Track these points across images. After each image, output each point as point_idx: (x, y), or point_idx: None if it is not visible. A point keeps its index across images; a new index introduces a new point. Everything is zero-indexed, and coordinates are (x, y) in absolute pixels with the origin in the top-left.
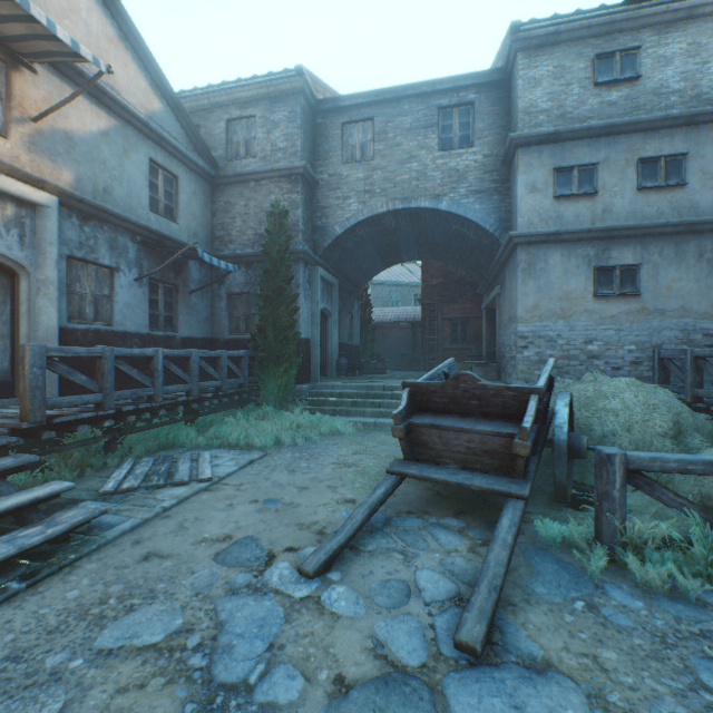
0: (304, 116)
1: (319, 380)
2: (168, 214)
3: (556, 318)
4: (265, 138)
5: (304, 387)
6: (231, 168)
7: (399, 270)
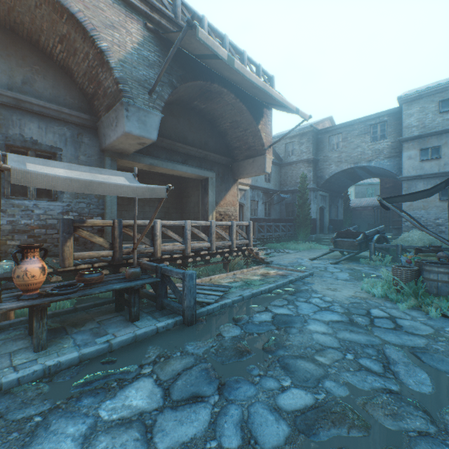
0: (313, 138)
1: (319, 233)
2: (268, 181)
3: (420, 209)
4: (298, 149)
5: (313, 235)
6: (286, 160)
7: None
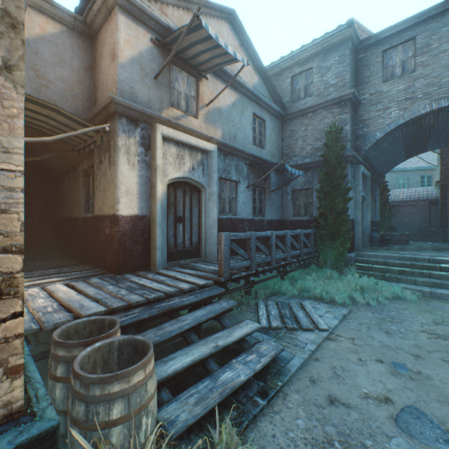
0: (350, 56)
1: (360, 250)
2: (260, 144)
3: None
4: (319, 81)
5: (352, 255)
6: (294, 108)
7: None
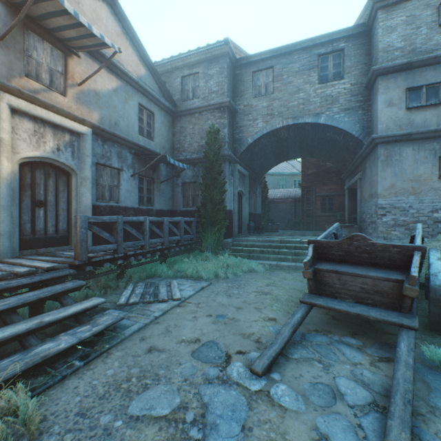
0: (228, 69)
1: (237, 236)
2: (149, 136)
3: (408, 194)
4: (204, 86)
5: (229, 240)
6: (184, 106)
7: (283, 165)
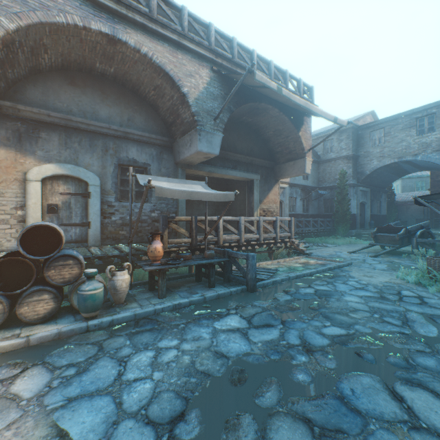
0: (352, 135)
1: (359, 229)
2: (306, 178)
3: None
4: (337, 146)
5: (352, 231)
6: (324, 157)
7: None
